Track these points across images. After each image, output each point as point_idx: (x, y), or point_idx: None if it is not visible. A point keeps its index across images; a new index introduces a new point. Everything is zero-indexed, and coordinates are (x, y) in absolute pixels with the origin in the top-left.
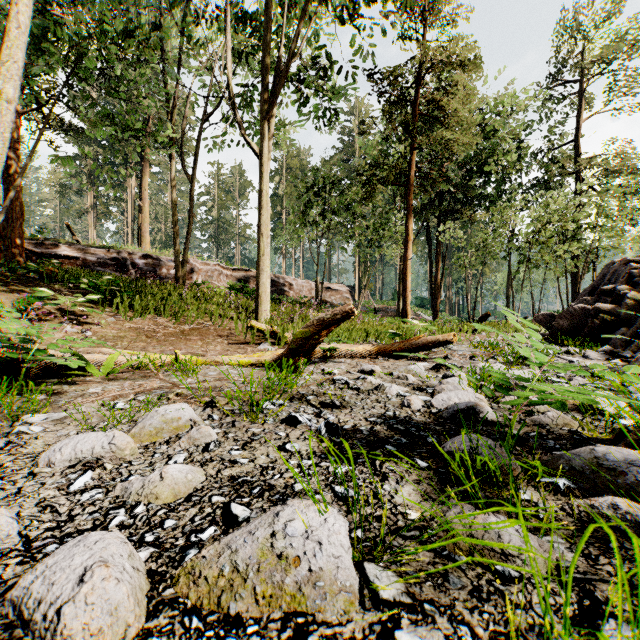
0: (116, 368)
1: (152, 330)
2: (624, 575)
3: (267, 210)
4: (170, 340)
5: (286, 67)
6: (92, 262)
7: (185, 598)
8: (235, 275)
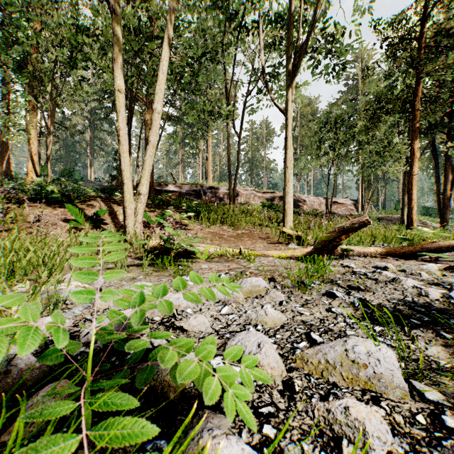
0: (211, 255)
1: (221, 233)
2: None
3: (290, 150)
4: (232, 240)
5: (306, 45)
6: (183, 193)
7: (302, 369)
8: (264, 196)
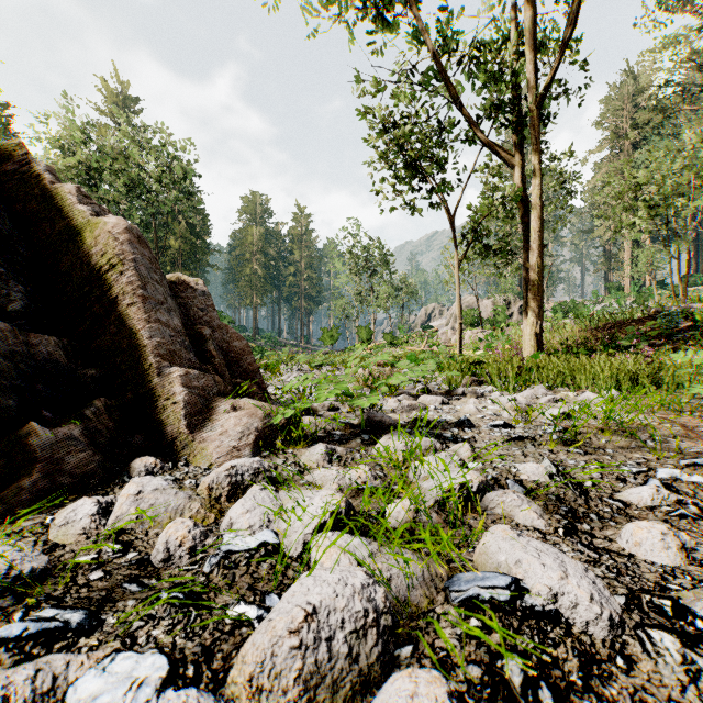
0: None
1: None
2: None
3: None
4: None
5: None
6: None
7: None
8: None
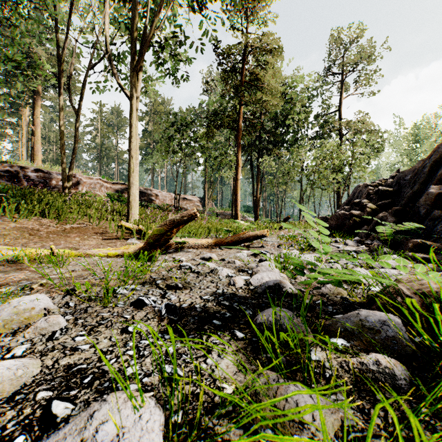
0: None
1: (36, 229)
2: None
3: (136, 139)
4: (51, 237)
5: (150, 34)
6: None
7: None
8: (114, 187)
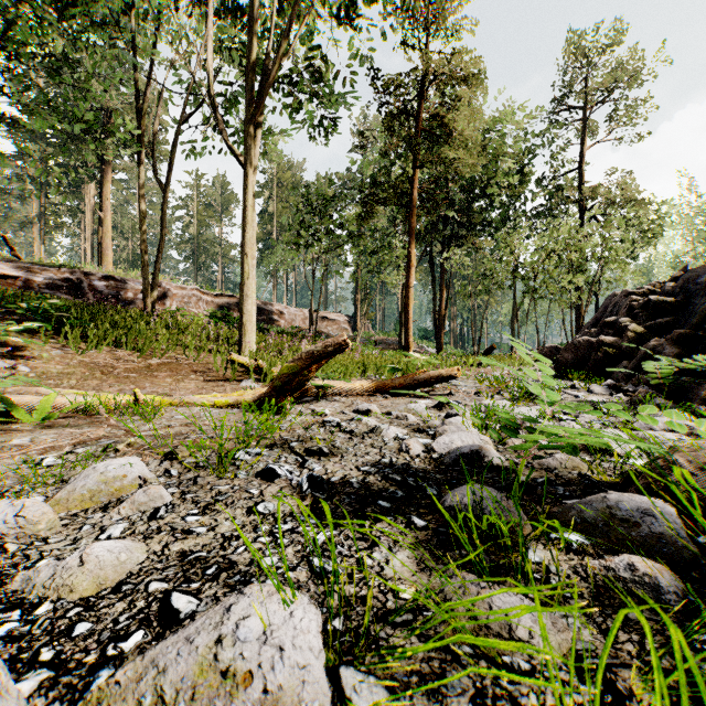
0: (54, 413)
1: (110, 365)
2: (660, 678)
3: (253, 227)
4: (132, 377)
5: (274, 65)
6: (37, 283)
7: None
8: (217, 301)
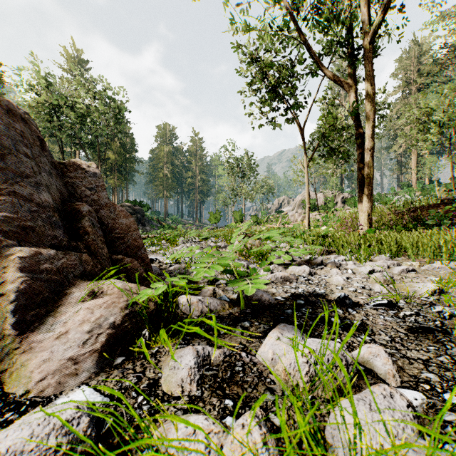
0: None
1: None
2: None
3: None
4: None
5: None
6: None
7: None
8: None
